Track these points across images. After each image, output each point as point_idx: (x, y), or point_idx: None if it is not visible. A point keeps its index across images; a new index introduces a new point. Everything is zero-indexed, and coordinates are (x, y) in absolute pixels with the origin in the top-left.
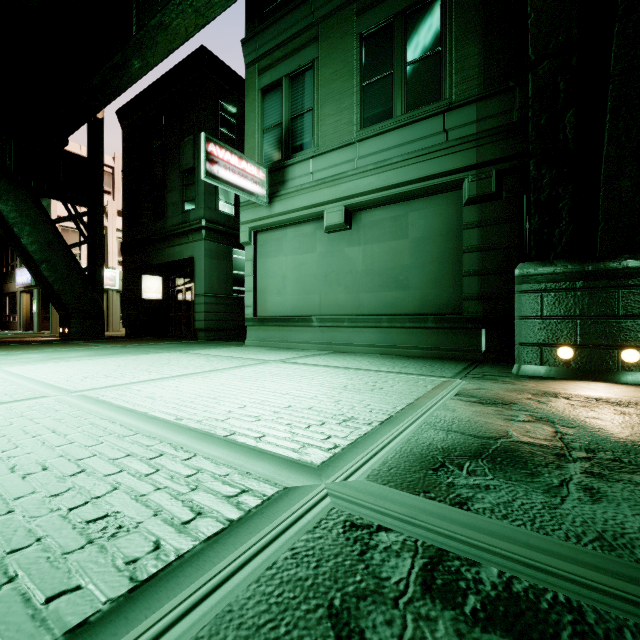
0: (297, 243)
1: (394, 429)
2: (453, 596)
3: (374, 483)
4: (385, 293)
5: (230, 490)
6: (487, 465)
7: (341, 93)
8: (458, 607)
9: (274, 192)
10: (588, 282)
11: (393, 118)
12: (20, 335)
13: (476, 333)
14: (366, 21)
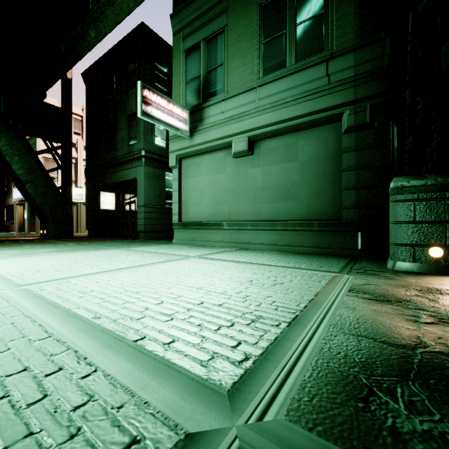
0: (211, 166)
1: (303, 333)
2: None
3: (297, 426)
4: (279, 204)
5: (117, 439)
6: (423, 392)
7: (245, 50)
8: None
9: (194, 128)
10: None
11: (286, 67)
12: (13, 235)
13: (353, 235)
14: None
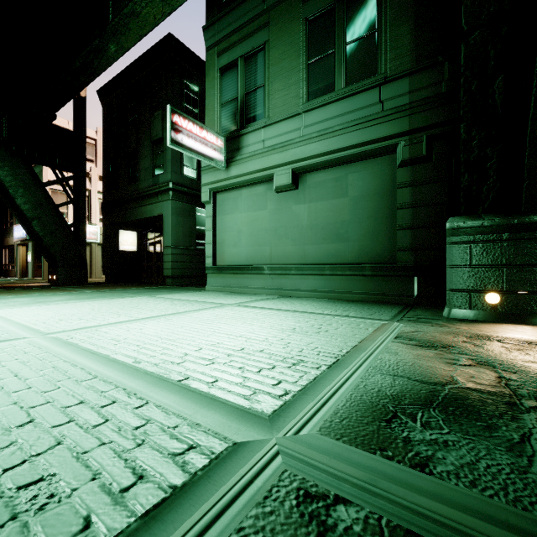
0: (251, 202)
1: (342, 373)
2: None
3: (327, 438)
4: (327, 245)
5: (177, 446)
6: (440, 416)
7: (289, 71)
8: None
9: (231, 158)
10: (514, 234)
11: (335, 91)
12: (16, 281)
13: (408, 280)
14: (311, 7)
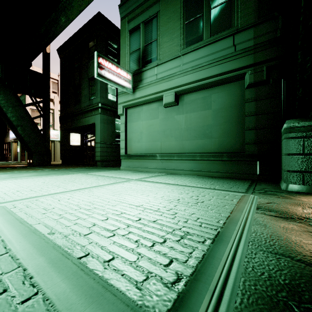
0: (148, 114)
1: (226, 250)
2: None
3: None
4: (198, 140)
5: None
6: None
7: (173, 29)
8: None
9: (136, 86)
10: None
11: (203, 40)
12: (9, 163)
13: (253, 163)
14: None
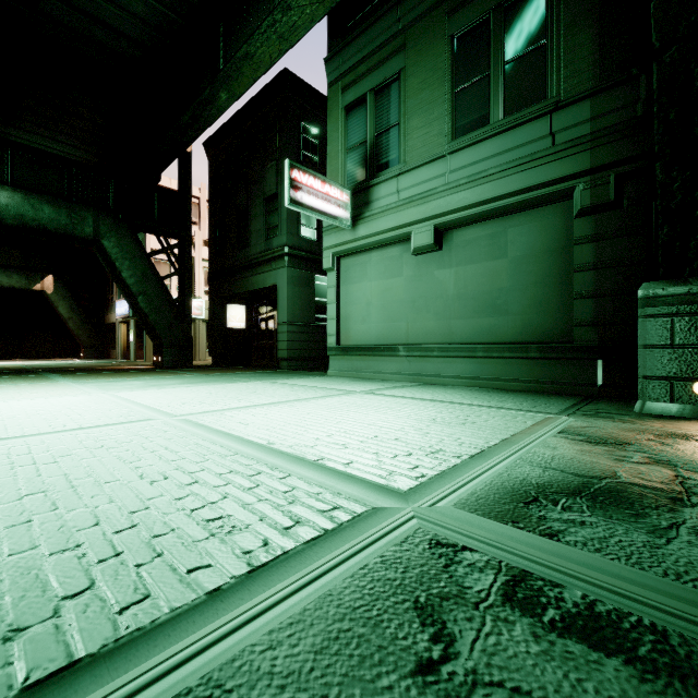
0: (382, 267)
1: (485, 463)
2: (533, 608)
3: (461, 510)
4: (480, 319)
5: (323, 506)
6: (586, 503)
7: (430, 103)
8: (536, 616)
9: (358, 214)
10: None
11: (489, 125)
12: (120, 363)
13: (590, 364)
14: (458, 21)
